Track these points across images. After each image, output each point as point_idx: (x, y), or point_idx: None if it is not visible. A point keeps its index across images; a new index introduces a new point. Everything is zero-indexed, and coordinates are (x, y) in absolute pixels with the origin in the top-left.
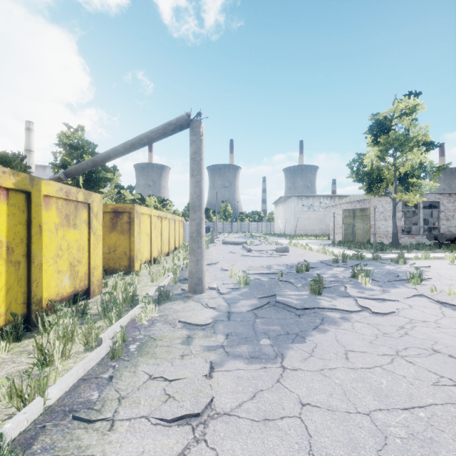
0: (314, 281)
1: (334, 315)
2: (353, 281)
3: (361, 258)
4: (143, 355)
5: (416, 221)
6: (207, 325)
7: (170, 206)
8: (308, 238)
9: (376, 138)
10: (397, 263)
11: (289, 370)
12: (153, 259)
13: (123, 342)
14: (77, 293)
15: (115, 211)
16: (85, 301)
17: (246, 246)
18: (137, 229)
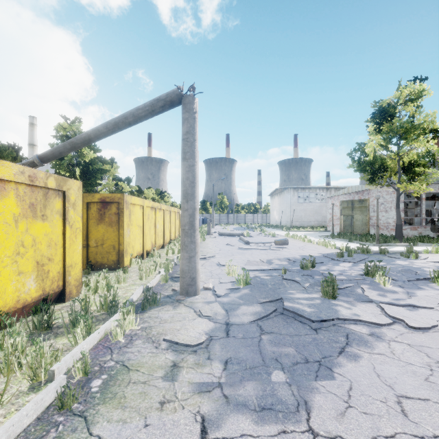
0: (327, 282)
1: (360, 329)
2: (368, 280)
3: (367, 252)
4: (107, 402)
5: (415, 212)
6: (200, 345)
7: (168, 199)
8: (305, 229)
9: (379, 126)
10: (408, 258)
11: (323, 438)
12: (146, 253)
13: (85, 375)
14: (46, 298)
15: (103, 201)
16: (58, 306)
17: (243, 238)
18: (126, 220)
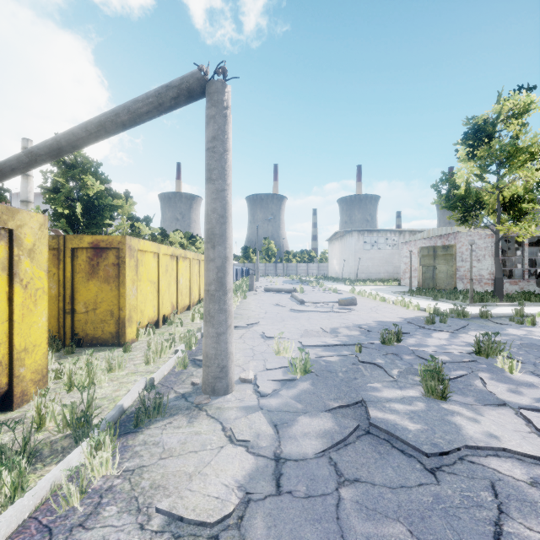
0: (431, 372)
1: (510, 470)
2: (484, 363)
3: (463, 316)
4: None
5: (510, 262)
6: (226, 520)
7: (200, 244)
8: (374, 283)
9: (472, 150)
10: (522, 325)
11: None
12: (163, 318)
13: None
14: None
15: (95, 246)
16: None
17: (296, 295)
18: (130, 274)
